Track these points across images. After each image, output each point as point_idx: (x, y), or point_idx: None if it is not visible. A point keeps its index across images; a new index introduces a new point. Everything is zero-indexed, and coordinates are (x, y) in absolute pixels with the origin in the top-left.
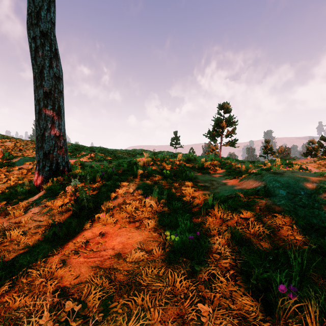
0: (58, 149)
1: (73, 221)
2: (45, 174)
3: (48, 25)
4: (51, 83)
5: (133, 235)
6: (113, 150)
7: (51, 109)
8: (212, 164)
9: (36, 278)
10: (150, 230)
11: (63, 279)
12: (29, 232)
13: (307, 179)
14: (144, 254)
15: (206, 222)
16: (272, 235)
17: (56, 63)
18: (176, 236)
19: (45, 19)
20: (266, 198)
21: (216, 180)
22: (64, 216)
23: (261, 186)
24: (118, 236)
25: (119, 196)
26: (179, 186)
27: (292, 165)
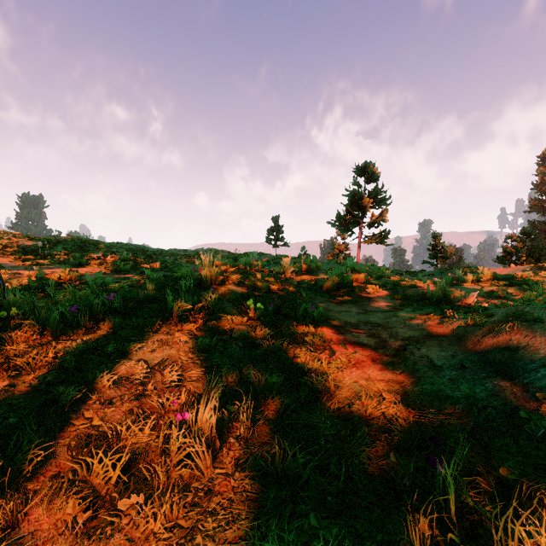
0: None
1: None
2: None
3: None
4: None
5: None
6: (157, 250)
7: None
8: (355, 280)
9: None
10: None
11: None
12: None
13: None
14: None
15: None
16: None
17: None
18: None
19: None
20: None
21: (382, 324)
22: None
23: None
24: None
25: (93, 399)
26: (290, 348)
27: (523, 282)
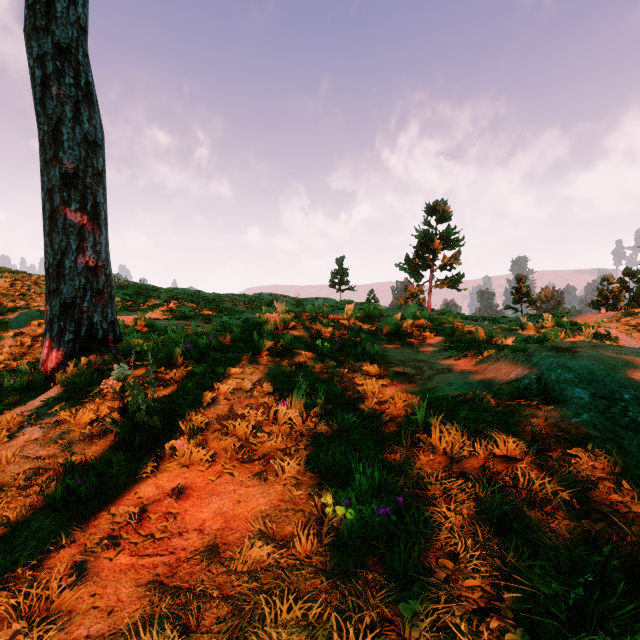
0: (94, 295)
1: (114, 458)
2: (65, 348)
3: (72, 31)
4: (78, 155)
5: (248, 493)
6: (215, 296)
7: (77, 210)
8: (416, 326)
9: (5, 621)
10: (286, 481)
11: (74, 619)
12: (13, 486)
13: (632, 364)
14: (272, 549)
15: (414, 464)
16: (577, 506)
17: (89, 112)
18: (348, 504)
19: (65, 19)
20: (545, 408)
21: (426, 361)
22: (97, 445)
23: (531, 378)
24: (216, 495)
25: (222, 399)
26: (350, 375)
27: (577, 328)
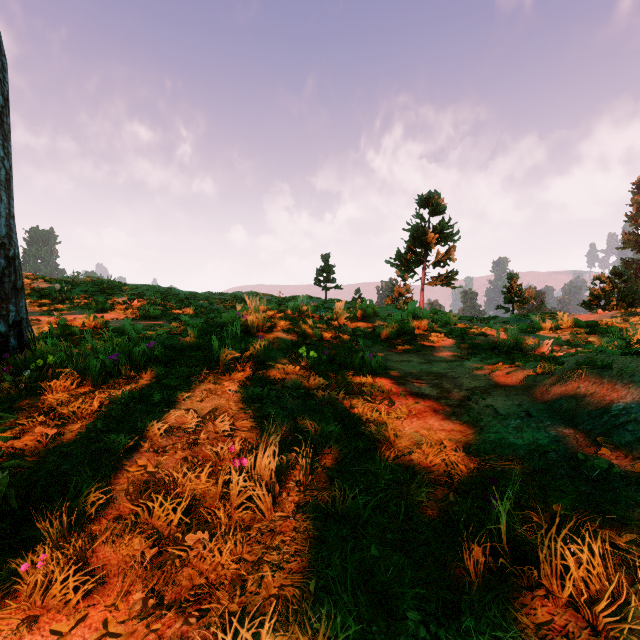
0: None
1: None
2: None
3: None
4: None
5: None
6: (189, 293)
7: None
8: (418, 327)
9: None
10: None
11: None
12: None
13: None
14: None
15: None
16: None
17: None
18: None
19: None
20: None
21: (446, 374)
22: None
23: None
24: None
25: (145, 447)
26: (347, 398)
27: (606, 330)
